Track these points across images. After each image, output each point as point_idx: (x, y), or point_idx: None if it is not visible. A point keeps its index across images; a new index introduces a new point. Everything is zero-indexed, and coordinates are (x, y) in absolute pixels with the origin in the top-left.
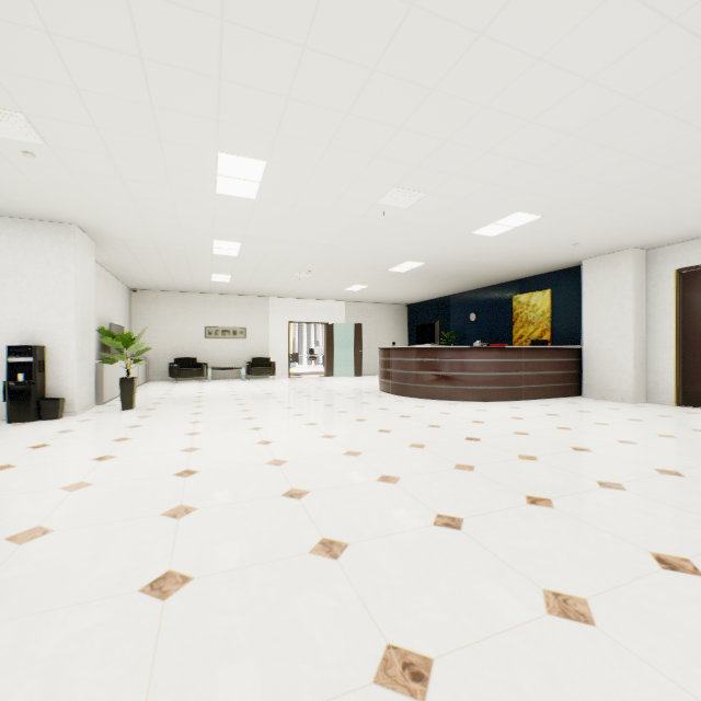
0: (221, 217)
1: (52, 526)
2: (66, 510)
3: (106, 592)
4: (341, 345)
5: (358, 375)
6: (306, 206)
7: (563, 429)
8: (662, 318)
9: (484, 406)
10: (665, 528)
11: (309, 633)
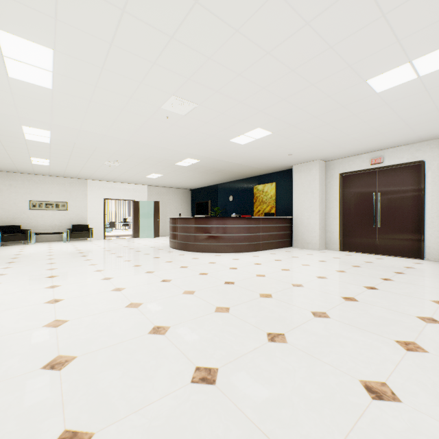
0: (23, 103)
1: None
2: None
3: None
4: (144, 216)
5: (157, 236)
6: (102, 102)
7: (285, 271)
8: (333, 201)
9: (238, 256)
10: (362, 351)
11: None
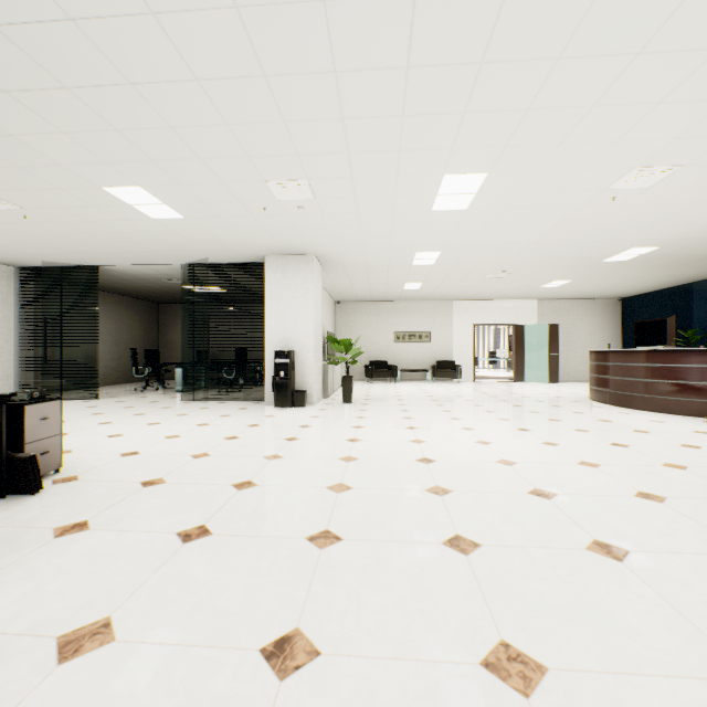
0: (429, 231)
1: (349, 484)
2: (352, 475)
3: (417, 538)
4: (531, 348)
5: (554, 381)
6: (517, 207)
7: None
8: None
9: None
10: None
11: (622, 617)
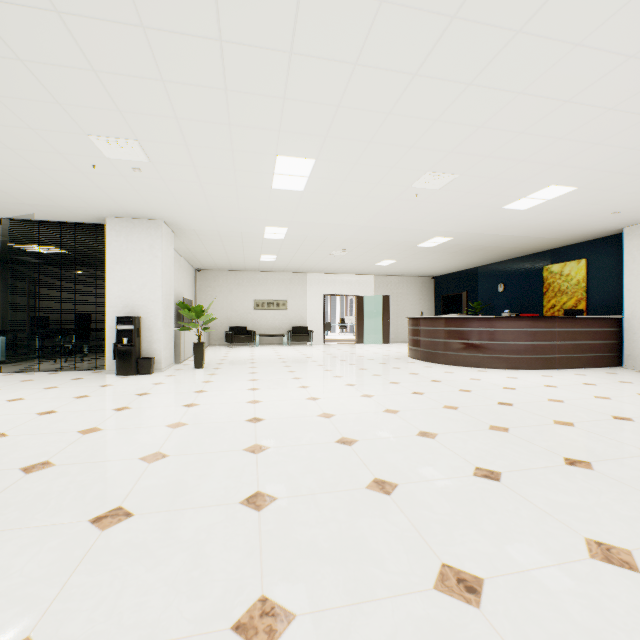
0: (273, 207)
1: (167, 452)
2: (174, 442)
3: (216, 501)
4: (370, 315)
5: (386, 342)
6: (345, 194)
7: (602, 399)
8: None
9: (515, 374)
10: None
11: (375, 547)
